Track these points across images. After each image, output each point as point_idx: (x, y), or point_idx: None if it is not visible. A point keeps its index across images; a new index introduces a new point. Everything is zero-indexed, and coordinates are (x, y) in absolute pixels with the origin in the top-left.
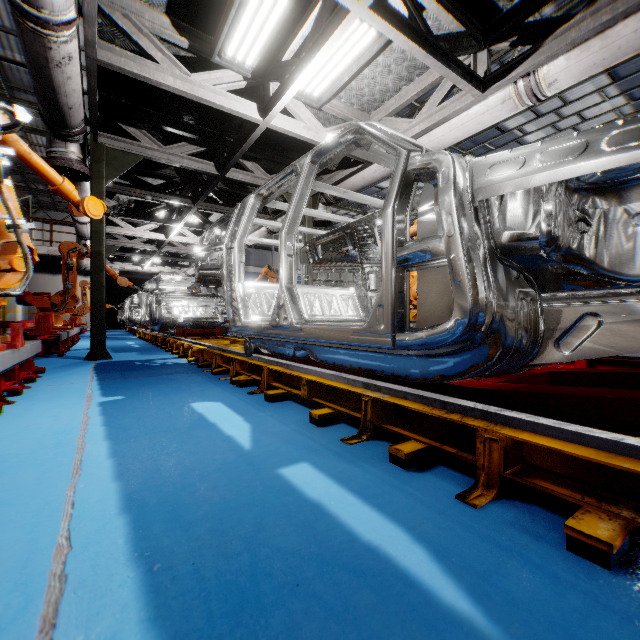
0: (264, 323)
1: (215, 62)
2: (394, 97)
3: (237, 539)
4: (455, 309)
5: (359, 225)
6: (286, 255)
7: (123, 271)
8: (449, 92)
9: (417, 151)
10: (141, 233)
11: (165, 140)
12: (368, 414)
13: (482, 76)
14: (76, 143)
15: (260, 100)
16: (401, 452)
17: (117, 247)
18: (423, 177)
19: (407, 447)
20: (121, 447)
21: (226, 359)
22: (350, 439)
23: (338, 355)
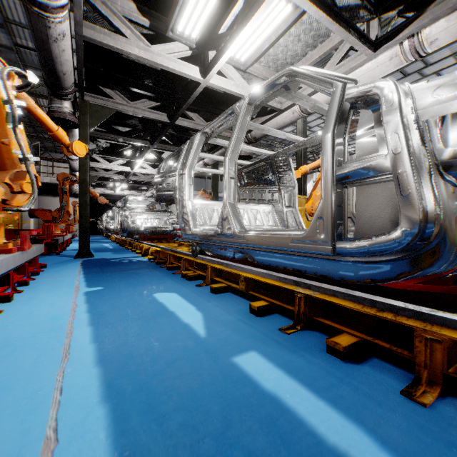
0: (210, 232)
1: (169, 36)
2: (301, 60)
3: (208, 436)
4: (402, 220)
5: (277, 156)
6: (229, 178)
7: (101, 194)
8: (346, 54)
9: (352, 83)
10: (114, 167)
11: (131, 98)
12: (301, 308)
13: (373, 39)
14: (68, 100)
15: (201, 65)
16: (339, 345)
17: (97, 177)
18: (359, 105)
19: (343, 340)
20: (101, 333)
21: (177, 258)
22: (287, 329)
23: (274, 258)
